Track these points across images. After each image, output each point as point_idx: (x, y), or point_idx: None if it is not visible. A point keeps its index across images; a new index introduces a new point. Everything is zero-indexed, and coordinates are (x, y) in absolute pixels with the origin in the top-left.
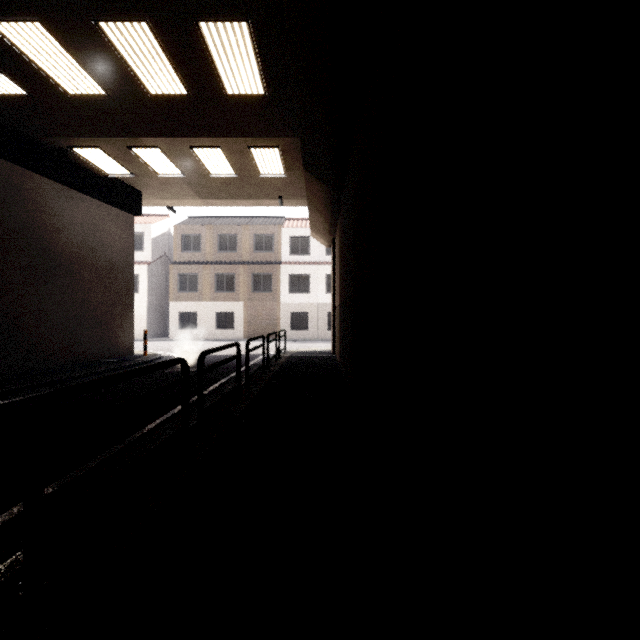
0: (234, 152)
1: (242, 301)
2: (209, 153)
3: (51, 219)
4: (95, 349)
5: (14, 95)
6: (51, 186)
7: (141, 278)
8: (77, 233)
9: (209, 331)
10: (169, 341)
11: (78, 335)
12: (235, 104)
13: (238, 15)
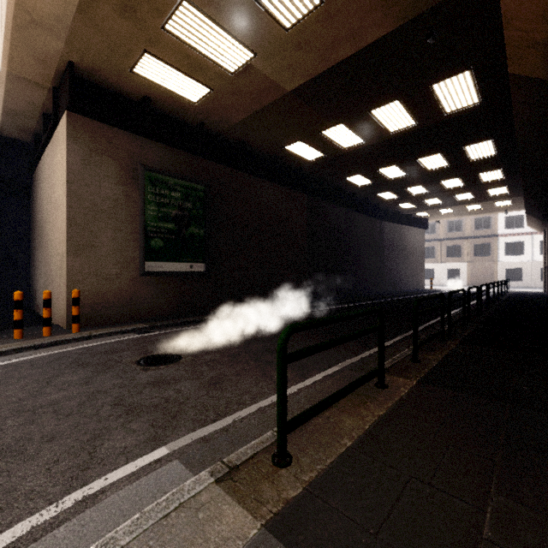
0: (485, 204)
1: (466, 262)
2: (472, 206)
3: (407, 239)
4: (415, 285)
5: (411, 208)
6: (407, 228)
7: None
8: (411, 242)
9: (442, 281)
10: None
11: (412, 279)
12: (492, 196)
13: (502, 186)
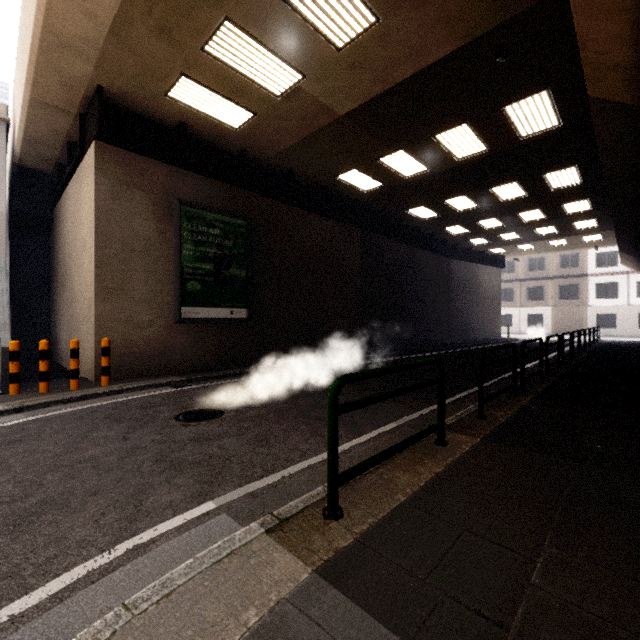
0: (571, 239)
1: (550, 306)
2: (556, 241)
3: (479, 280)
4: (489, 333)
5: (484, 244)
6: (479, 267)
7: None
8: (485, 283)
9: (521, 328)
10: None
11: (485, 327)
12: (579, 230)
13: (590, 219)
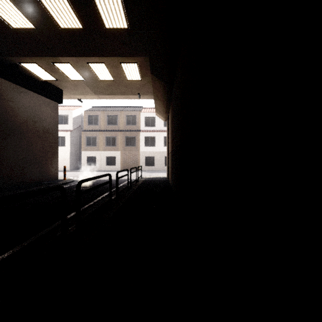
0: (112, 66)
1: (120, 151)
2: (98, 66)
3: (8, 103)
4: (35, 176)
5: None
6: (8, 85)
7: (66, 138)
8: (25, 112)
9: (102, 166)
10: (81, 172)
11: (25, 169)
12: (111, 34)
13: None
